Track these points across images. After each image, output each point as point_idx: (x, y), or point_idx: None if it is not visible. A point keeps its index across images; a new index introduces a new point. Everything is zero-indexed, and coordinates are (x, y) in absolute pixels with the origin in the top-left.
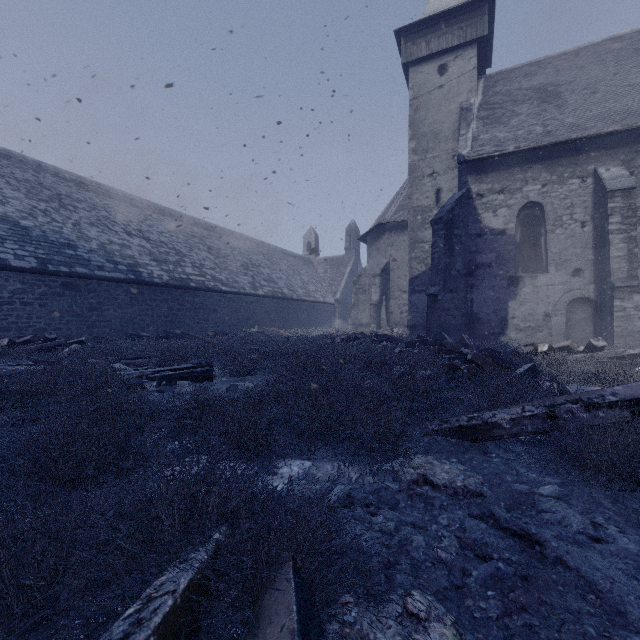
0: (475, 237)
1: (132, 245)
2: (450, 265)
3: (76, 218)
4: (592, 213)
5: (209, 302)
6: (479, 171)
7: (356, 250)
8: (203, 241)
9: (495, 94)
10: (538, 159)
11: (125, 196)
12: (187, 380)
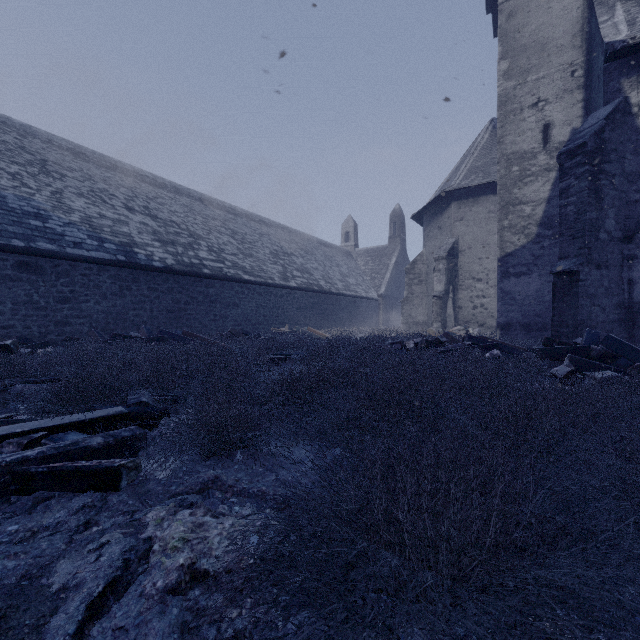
0: (637, 177)
1: (131, 221)
2: (597, 223)
3: (59, 186)
4: None
5: (228, 294)
6: None
7: (402, 238)
8: (226, 225)
9: None
10: None
11: (135, 171)
12: (36, 485)
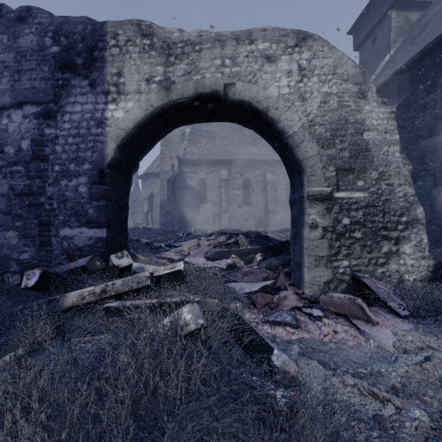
0: (184, 189)
1: None
2: (174, 199)
3: None
4: (220, 185)
5: None
6: (186, 163)
7: (136, 179)
8: None
9: (195, 129)
10: (205, 163)
11: None
12: None
